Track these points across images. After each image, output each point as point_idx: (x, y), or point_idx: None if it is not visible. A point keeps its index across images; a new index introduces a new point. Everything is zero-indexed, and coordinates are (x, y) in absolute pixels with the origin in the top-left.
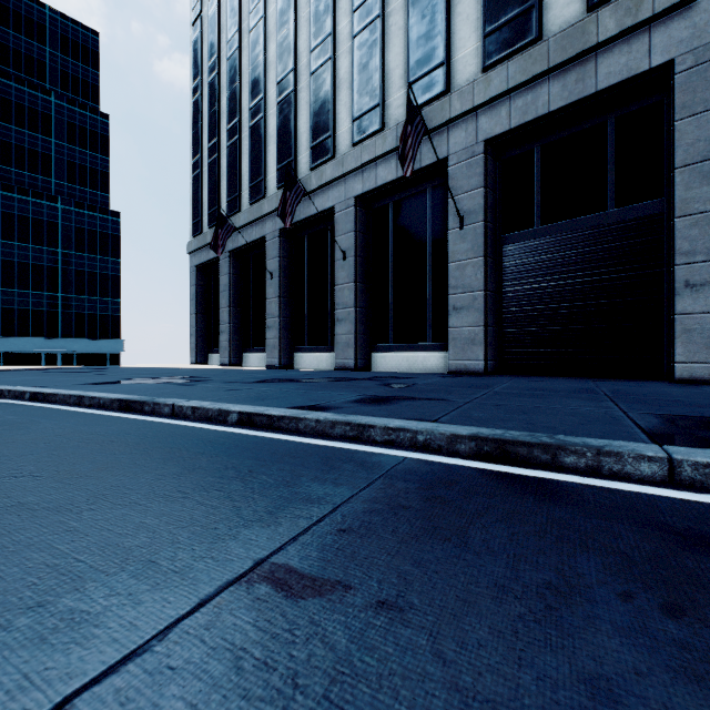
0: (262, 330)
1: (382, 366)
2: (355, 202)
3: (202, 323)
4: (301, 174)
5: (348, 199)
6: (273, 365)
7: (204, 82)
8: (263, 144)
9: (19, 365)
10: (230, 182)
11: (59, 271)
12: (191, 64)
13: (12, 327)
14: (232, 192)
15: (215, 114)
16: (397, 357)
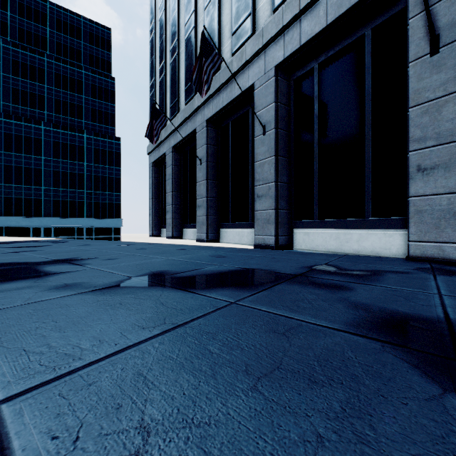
0: (196, 209)
1: (305, 244)
2: (276, 72)
3: (157, 205)
4: (224, 64)
5: (268, 70)
6: (202, 239)
7: (157, 22)
8: (194, 50)
9: (62, 235)
10: (172, 91)
11: (85, 176)
12: (149, 14)
13: (58, 212)
14: (173, 99)
15: (163, 42)
16: (324, 234)
